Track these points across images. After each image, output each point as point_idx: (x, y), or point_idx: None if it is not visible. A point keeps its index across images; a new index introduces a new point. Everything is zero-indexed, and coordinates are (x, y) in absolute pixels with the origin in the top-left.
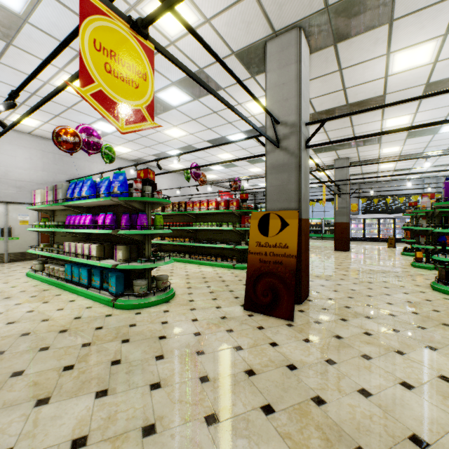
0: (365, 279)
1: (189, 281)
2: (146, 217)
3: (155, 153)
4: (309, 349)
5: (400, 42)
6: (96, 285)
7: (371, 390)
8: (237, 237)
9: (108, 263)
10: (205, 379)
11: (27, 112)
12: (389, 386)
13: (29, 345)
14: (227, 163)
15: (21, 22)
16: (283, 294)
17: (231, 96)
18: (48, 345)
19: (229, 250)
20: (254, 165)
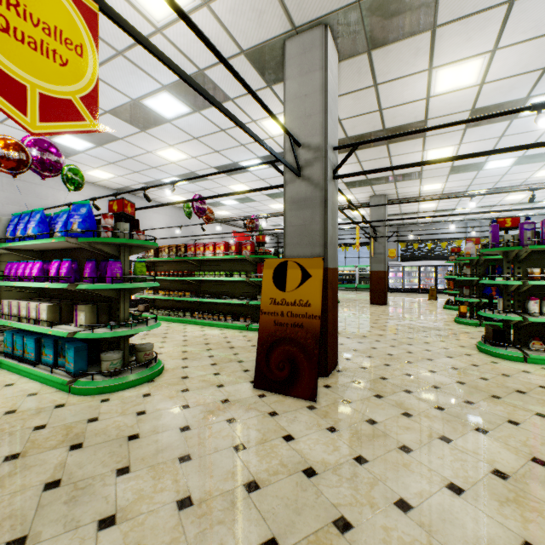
0: (404, 340)
1: (186, 349)
2: (121, 265)
3: (147, 180)
4: (334, 443)
5: (444, 56)
6: (48, 361)
7: (411, 500)
8: (252, 290)
9: (63, 330)
10: (185, 504)
11: None
12: (433, 491)
13: None
14: (242, 196)
15: None
16: (303, 366)
17: (243, 110)
18: None
19: (242, 306)
20: (275, 200)
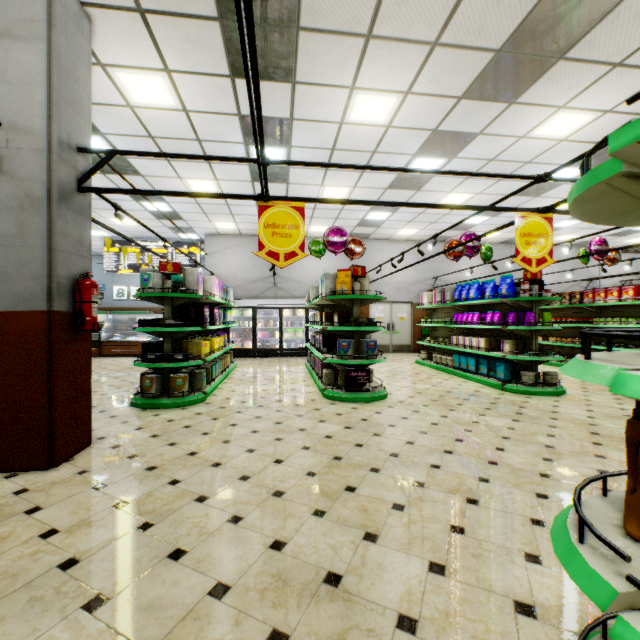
0: None
1: (584, 387)
2: (533, 314)
3: None
4: None
5: None
6: (483, 373)
7: None
8: None
9: (496, 354)
10: (594, 433)
11: (449, 249)
12: None
13: (455, 396)
14: None
15: (431, 177)
16: None
17: None
18: (466, 398)
19: None
20: None
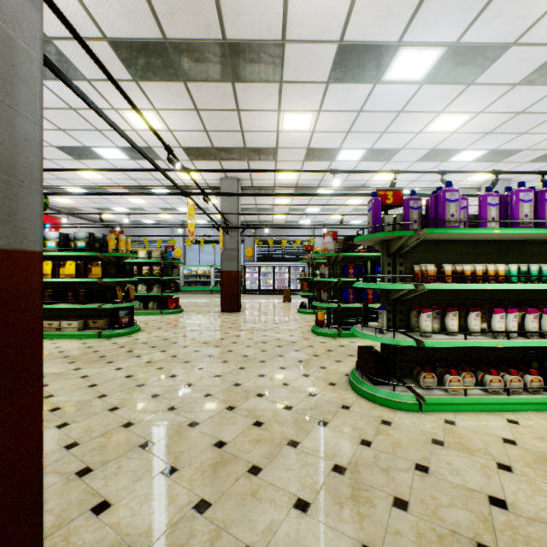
0: (252, 384)
1: None
2: None
3: None
4: None
5: None
6: None
7: None
8: None
9: None
10: None
11: None
12: None
13: None
14: None
15: None
16: None
17: None
18: None
19: None
20: (82, 162)
